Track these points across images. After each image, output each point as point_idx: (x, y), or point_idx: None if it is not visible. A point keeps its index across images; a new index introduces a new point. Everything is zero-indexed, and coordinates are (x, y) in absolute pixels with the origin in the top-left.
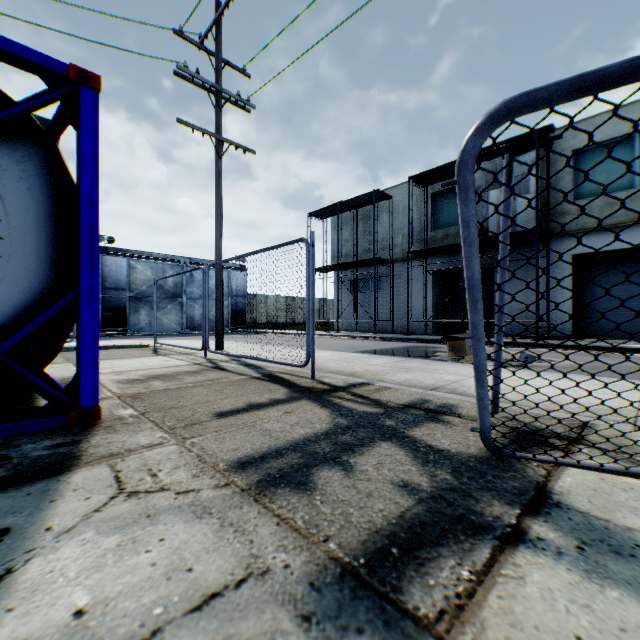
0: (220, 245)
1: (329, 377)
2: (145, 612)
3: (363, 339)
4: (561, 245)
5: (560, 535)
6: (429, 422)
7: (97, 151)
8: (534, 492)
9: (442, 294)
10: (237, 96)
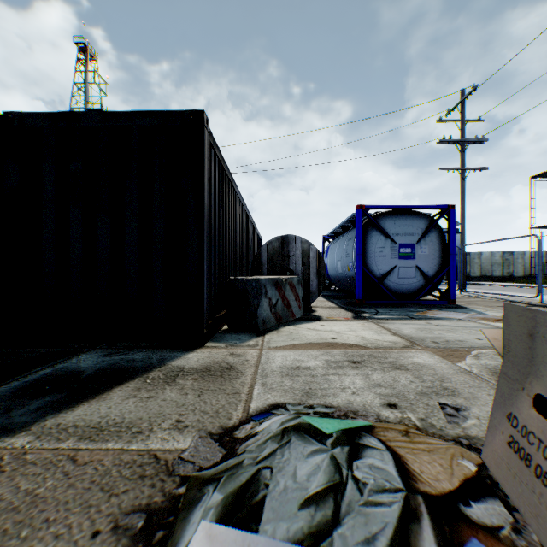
0: (463, 231)
1: None
2: None
3: None
4: None
5: None
6: None
7: (454, 226)
8: None
9: None
10: (474, 139)
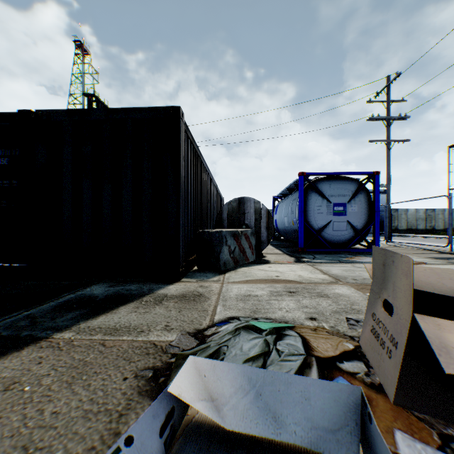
0: (389, 192)
1: None
2: (421, 260)
3: None
4: None
5: None
6: None
7: (378, 189)
8: None
9: None
10: (398, 116)
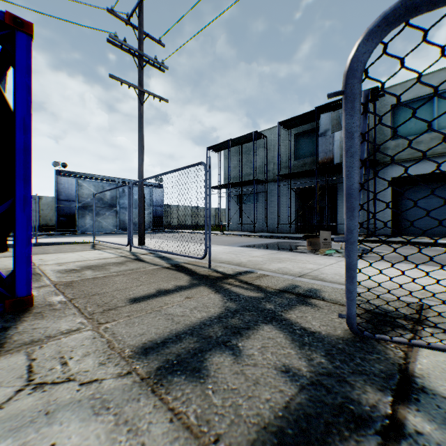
0: (142, 168)
1: (221, 266)
2: None
3: (246, 237)
4: (384, 171)
5: (436, 427)
6: (300, 305)
7: (30, 85)
8: (399, 375)
9: (301, 205)
10: (154, 59)
